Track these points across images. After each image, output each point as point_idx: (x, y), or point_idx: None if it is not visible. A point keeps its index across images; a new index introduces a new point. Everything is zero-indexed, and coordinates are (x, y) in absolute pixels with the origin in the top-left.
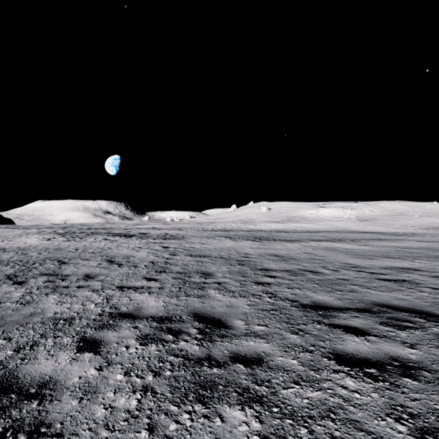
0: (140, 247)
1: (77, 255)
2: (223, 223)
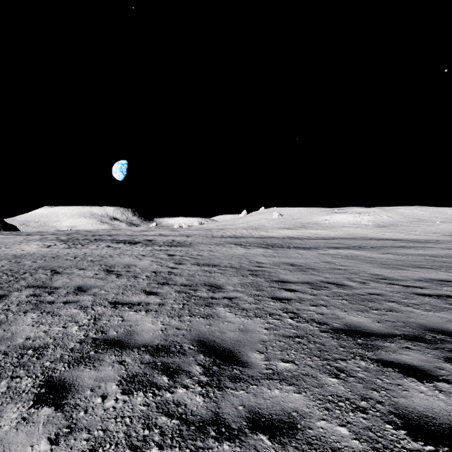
0: (143, 255)
1: (74, 264)
2: (233, 230)
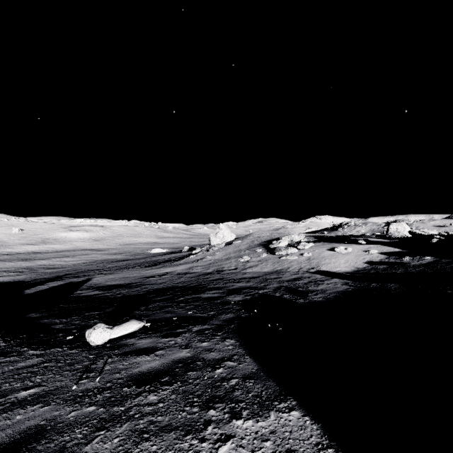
0: None
1: None
2: None
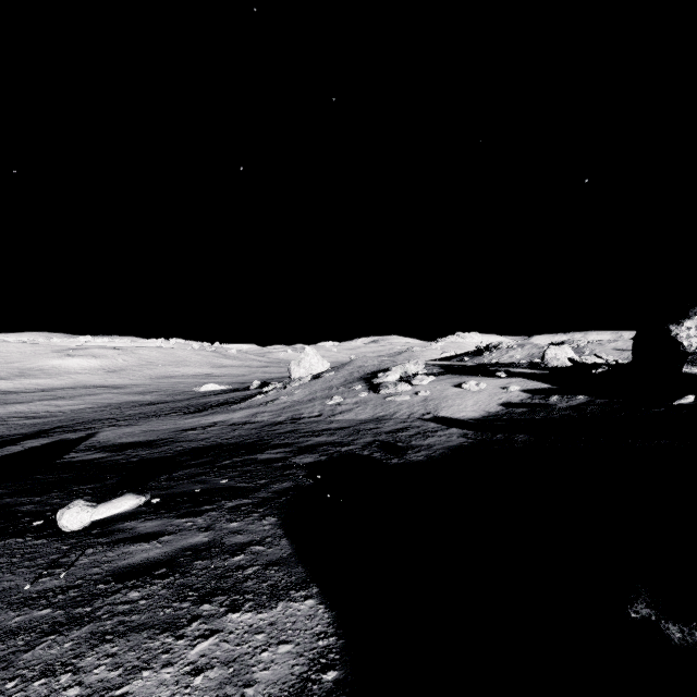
0: None
1: None
2: None
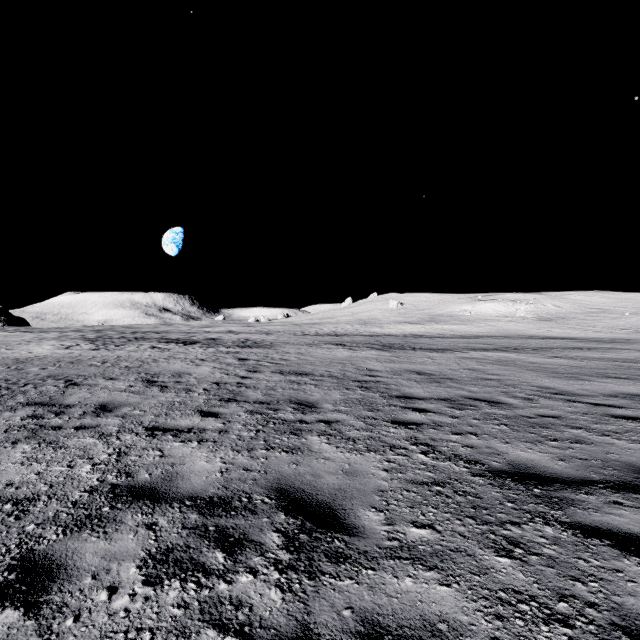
0: (203, 359)
1: (100, 371)
2: (332, 325)
